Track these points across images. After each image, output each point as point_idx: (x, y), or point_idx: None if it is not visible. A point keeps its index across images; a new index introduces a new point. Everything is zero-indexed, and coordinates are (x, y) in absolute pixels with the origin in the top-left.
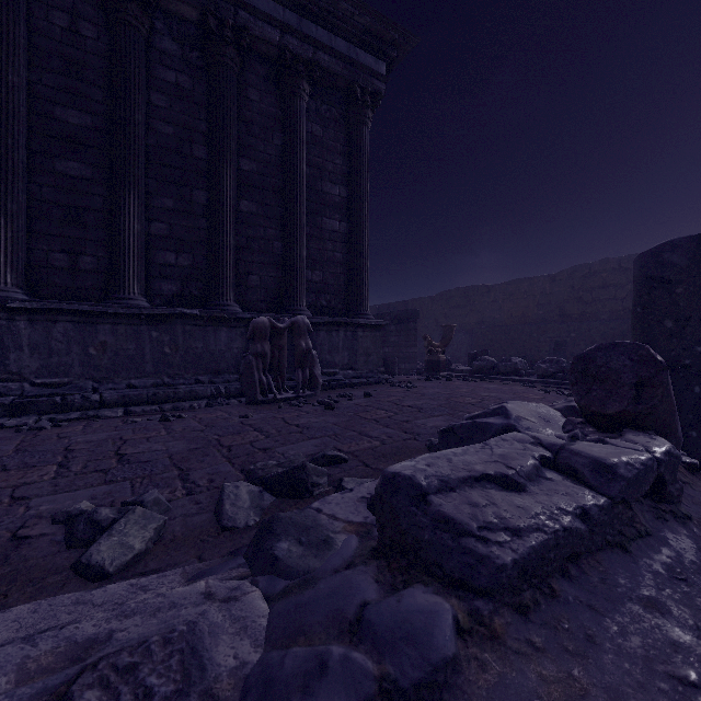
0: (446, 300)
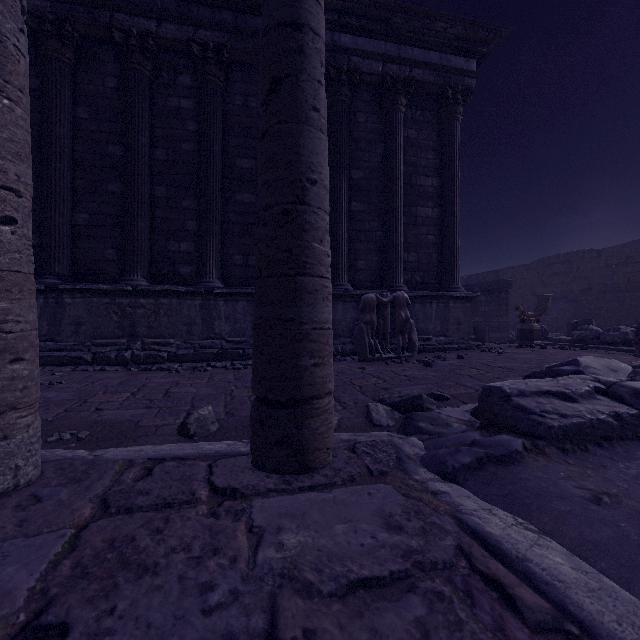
0: (543, 268)
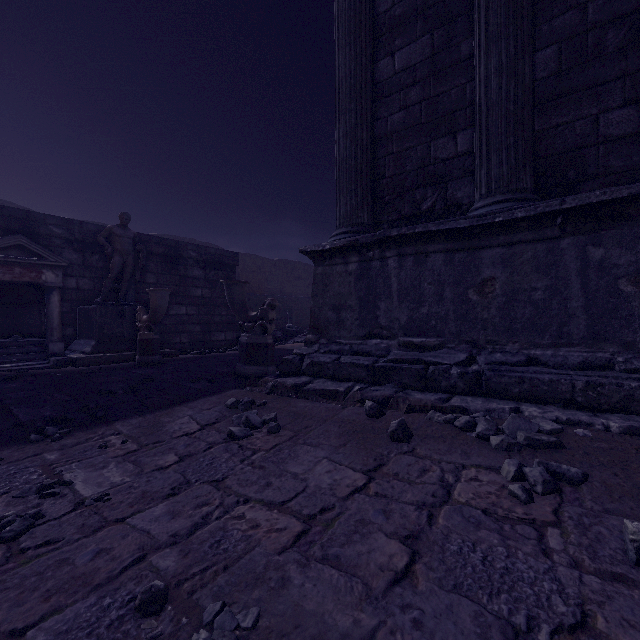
0: None
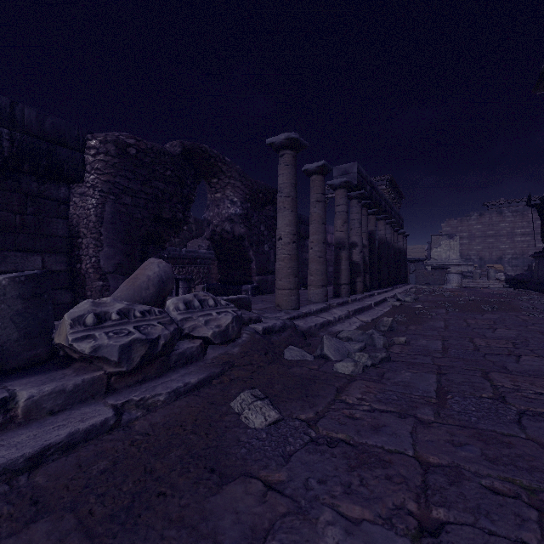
0: None
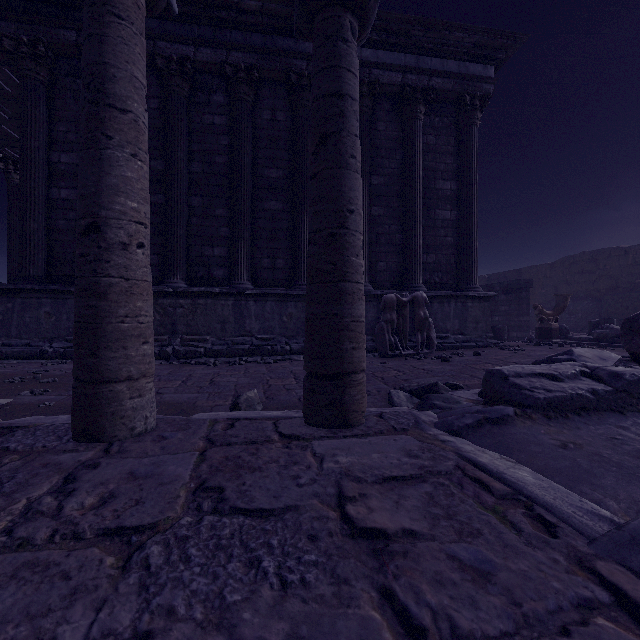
0: (568, 266)
